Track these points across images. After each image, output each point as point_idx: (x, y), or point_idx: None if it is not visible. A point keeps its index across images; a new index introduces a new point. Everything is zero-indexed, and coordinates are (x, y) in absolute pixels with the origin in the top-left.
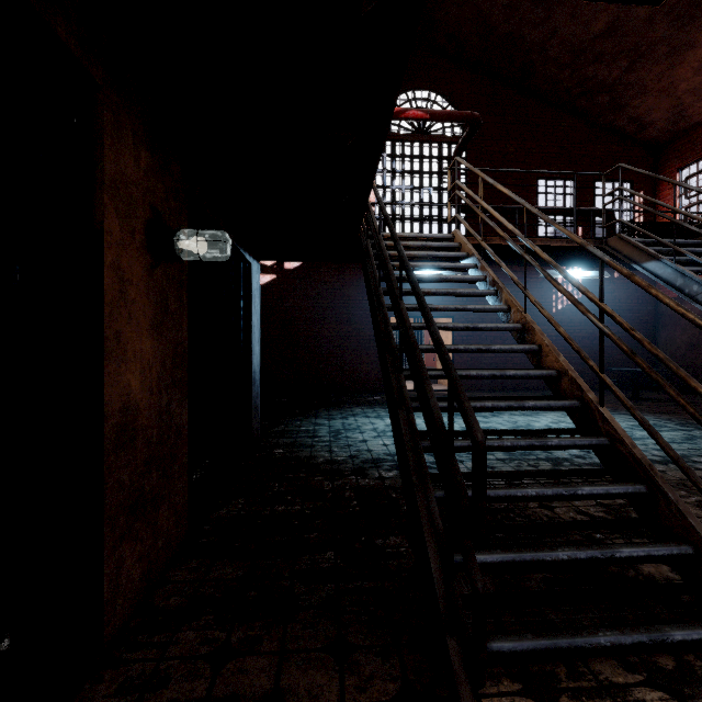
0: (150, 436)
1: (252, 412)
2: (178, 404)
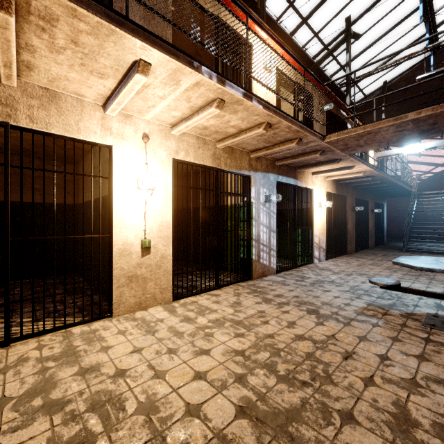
0: (371, 232)
1: (384, 236)
2: (373, 229)
